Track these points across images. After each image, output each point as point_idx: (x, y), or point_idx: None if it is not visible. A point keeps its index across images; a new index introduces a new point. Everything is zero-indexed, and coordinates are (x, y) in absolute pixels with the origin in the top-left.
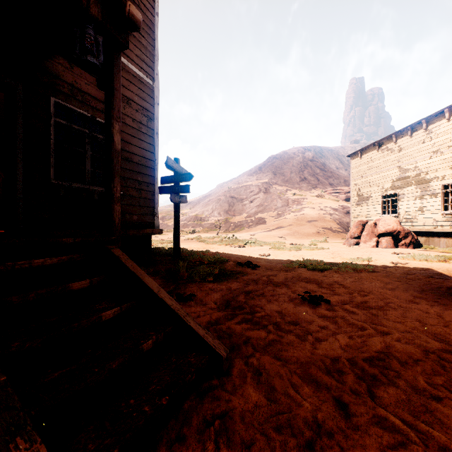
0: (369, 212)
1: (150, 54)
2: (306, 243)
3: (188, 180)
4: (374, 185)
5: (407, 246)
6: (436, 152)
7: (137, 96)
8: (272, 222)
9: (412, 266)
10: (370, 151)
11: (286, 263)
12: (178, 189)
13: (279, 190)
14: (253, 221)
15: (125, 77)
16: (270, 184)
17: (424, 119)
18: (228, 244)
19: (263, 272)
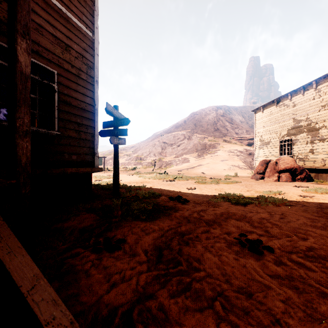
0: (269, 154)
1: (90, 8)
2: (222, 177)
3: (126, 124)
4: (273, 133)
5: (302, 180)
6: (324, 106)
7: (76, 44)
8: (194, 161)
9: (319, 199)
10: (270, 107)
11: (211, 196)
12: (117, 132)
13: (199, 137)
14: (180, 160)
15: (63, 24)
16: (192, 133)
17: (315, 80)
18: (161, 178)
19: (192, 208)
